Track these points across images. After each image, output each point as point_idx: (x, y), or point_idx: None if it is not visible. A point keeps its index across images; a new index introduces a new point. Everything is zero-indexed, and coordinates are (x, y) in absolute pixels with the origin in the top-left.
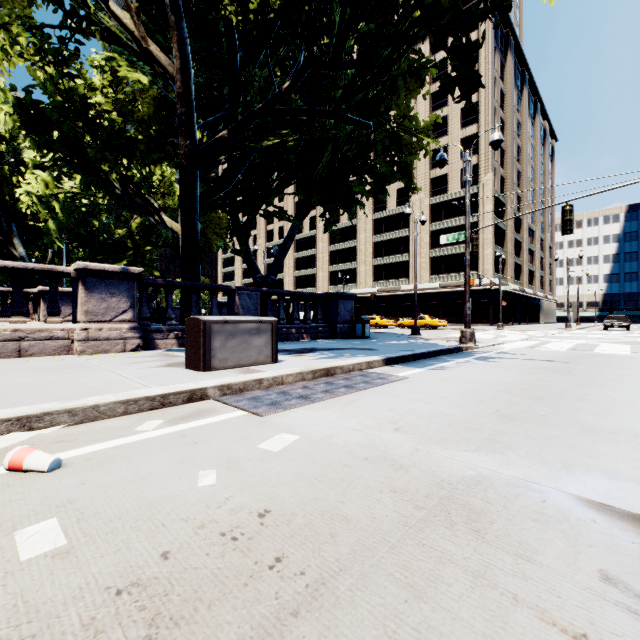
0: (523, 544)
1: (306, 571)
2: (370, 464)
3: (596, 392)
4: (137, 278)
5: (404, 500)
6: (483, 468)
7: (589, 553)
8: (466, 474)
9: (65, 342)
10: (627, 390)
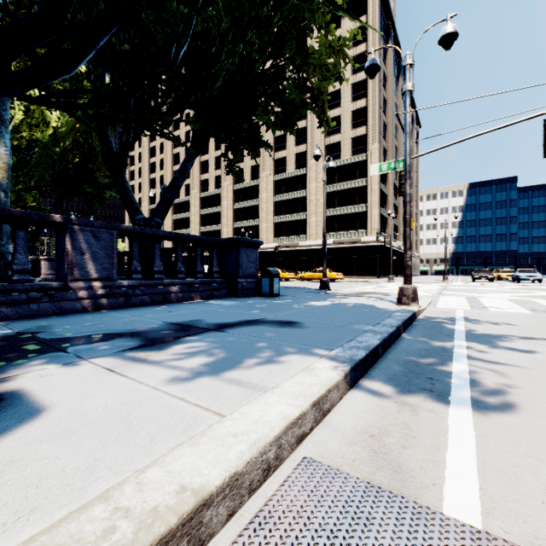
0: None
1: None
2: None
3: None
4: None
5: None
6: None
7: None
8: None
9: None
10: None
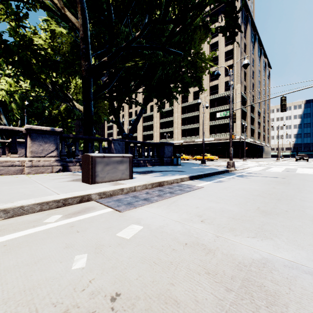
0: None
1: None
2: (189, 248)
3: (309, 195)
4: (59, 134)
5: (216, 282)
6: (263, 252)
7: None
8: (254, 257)
9: (20, 167)
10: None
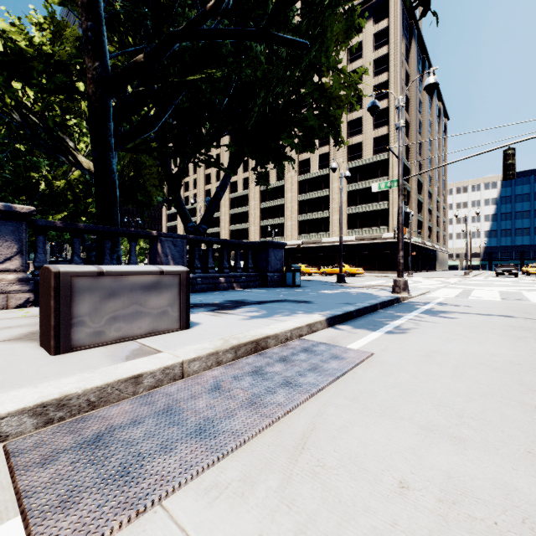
0: None
1: None
2: None
3: None
4: (26, 218)
5: None
6: None
7: None
8: None
9: None
10: None
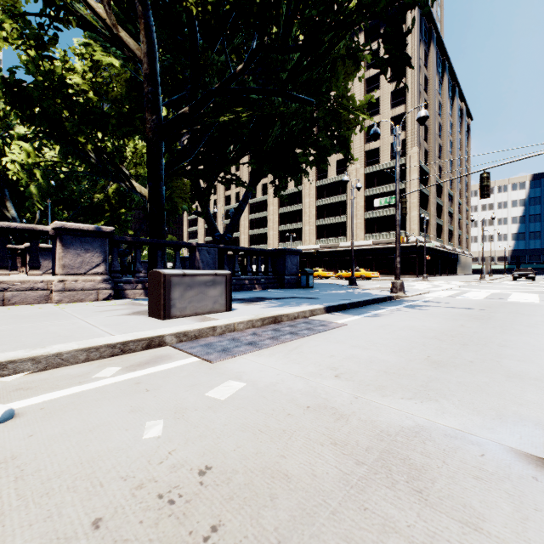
0: (467, 508)
1: (242, 543)
2: (312, 413)
3: (515, 338)
4: (109, 236)
5: (345, 454)
6: (420, 417)
7: (537, 519)
8: (404, 424)
9: (44, 292)
10: (543, 336)
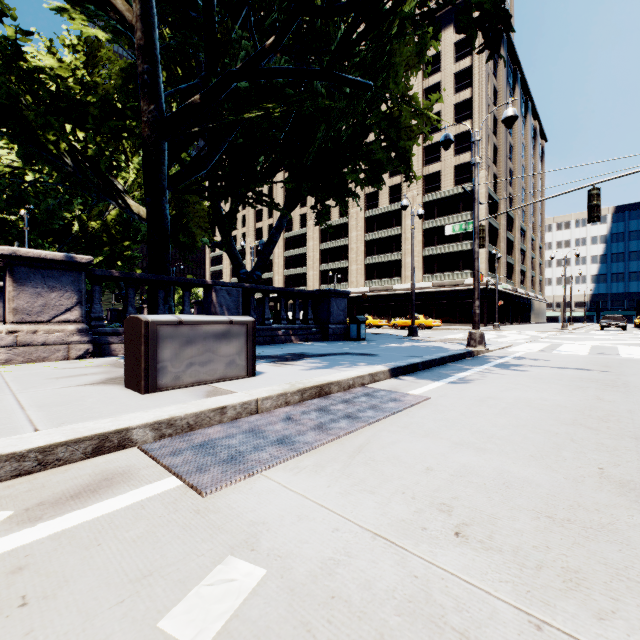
0: None
1: None
2: None
3: None
4: (85, 269)
5: None
6: None
7: None
8: None
9: None
10: None
